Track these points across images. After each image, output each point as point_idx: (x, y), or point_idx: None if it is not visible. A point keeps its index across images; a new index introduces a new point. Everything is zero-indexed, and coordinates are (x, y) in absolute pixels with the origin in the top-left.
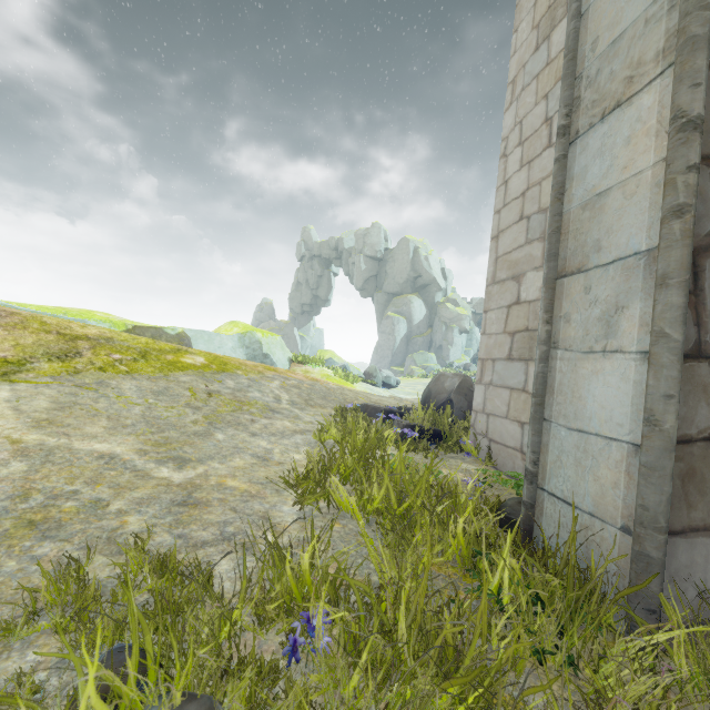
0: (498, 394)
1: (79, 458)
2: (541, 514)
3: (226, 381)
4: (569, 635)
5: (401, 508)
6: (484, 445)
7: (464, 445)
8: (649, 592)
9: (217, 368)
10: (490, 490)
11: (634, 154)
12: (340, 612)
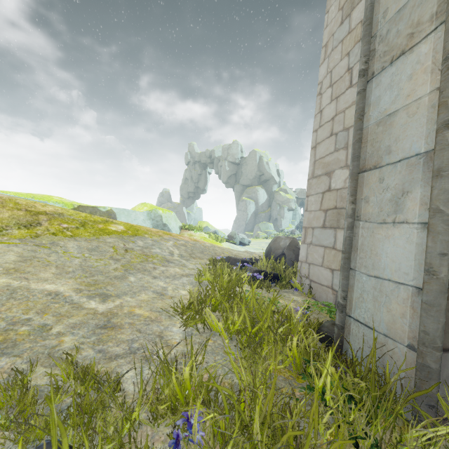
0: (316, 250)
1: (33, 295)
2: (349, 333)
3: (138, 241)
4: (374, 424)
5: (253, 330)
6: (306, 284)
7: (293, 283)
8: (430, 393)
9: (132, 233)
10: (312, 315)
11: (414, 86)
12: (210, 414)
